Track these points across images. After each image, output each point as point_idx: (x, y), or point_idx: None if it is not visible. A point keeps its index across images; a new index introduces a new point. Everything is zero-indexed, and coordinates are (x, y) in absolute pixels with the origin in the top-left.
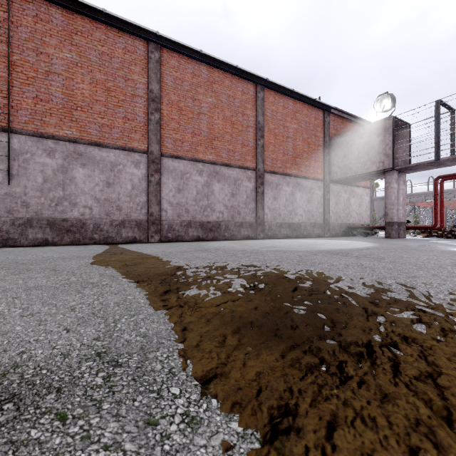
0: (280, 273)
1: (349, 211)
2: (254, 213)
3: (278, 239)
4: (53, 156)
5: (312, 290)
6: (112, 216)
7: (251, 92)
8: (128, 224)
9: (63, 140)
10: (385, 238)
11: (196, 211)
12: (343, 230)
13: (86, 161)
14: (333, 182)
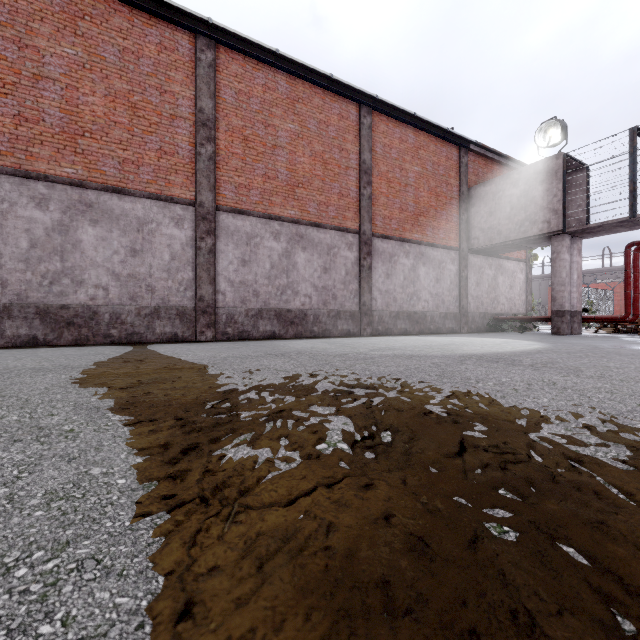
0: (415, 402)
1: (496, 295)
2: (357, 297)
3: (394, 335)
4: (45, 207)
5: (498, 450)
6: (139, 302)
7: (352, 117)
8: (165, 313)
9: (61, 183)
10: (551, 334)
11: (270, 295)
12: (486, 323)
13: (99, 216)
14: (473, 251)
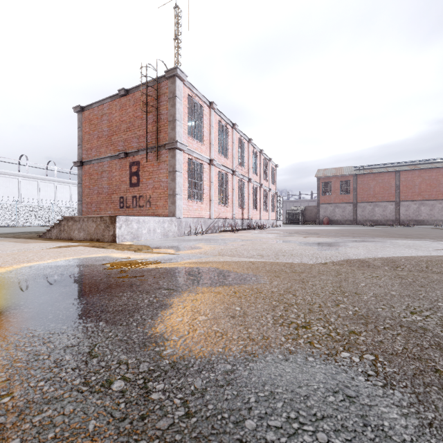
0: None
1: None
2: None
3: None
4: (370, 206)
5: None
6: (384, 219)
7: (441, 171)
8: (389, 220)
9: (372, 202)
10: None
11: (413, 216)
12: None
13: (378, 206)
14: None
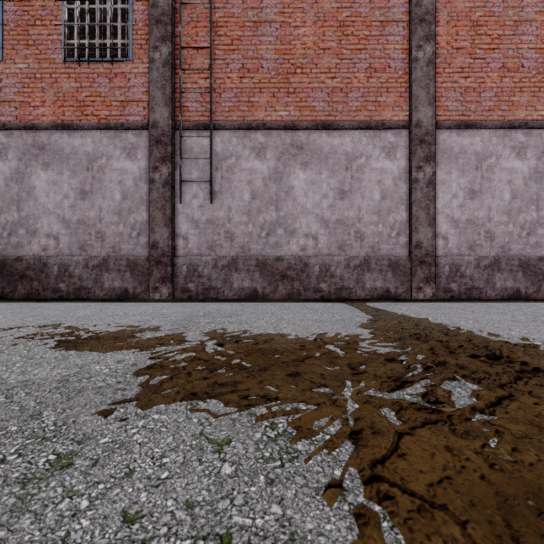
0: None
1: None
2: None
3: None
4: (263, 156)
5: None
6: (347, 251)
7: None
8: (375, 264)
9: (276, 128)
10: None
11: (509, 236)
12: None
13: (308, 157)
14: None
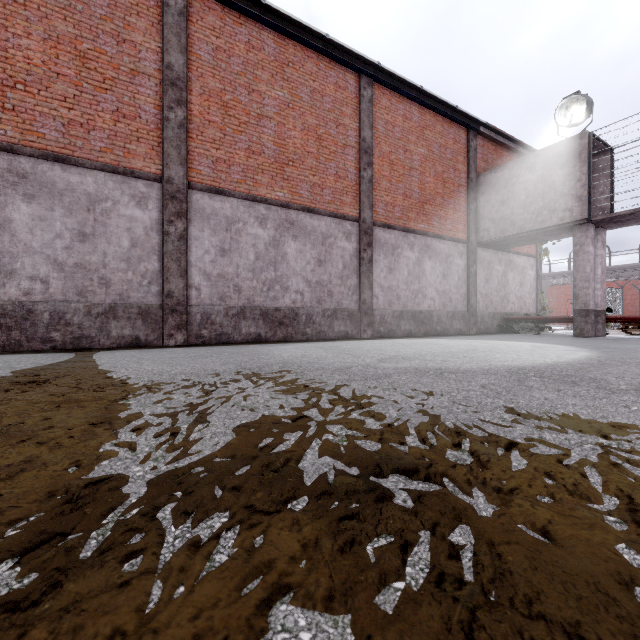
0: (585, 565)
1: (505, 292)
2: (356, 294)
3: (397, 338)
4: None
5: None
6: (90, 298)
7: (350, 88)
8: (123, 311)
9: None
10: (573, 336)
11: (254, 290)
12: (496, 323)
13: (35, 189)
14: (482, 245)
